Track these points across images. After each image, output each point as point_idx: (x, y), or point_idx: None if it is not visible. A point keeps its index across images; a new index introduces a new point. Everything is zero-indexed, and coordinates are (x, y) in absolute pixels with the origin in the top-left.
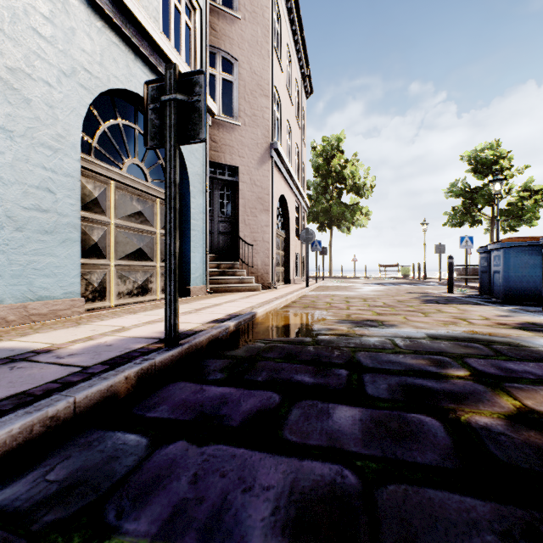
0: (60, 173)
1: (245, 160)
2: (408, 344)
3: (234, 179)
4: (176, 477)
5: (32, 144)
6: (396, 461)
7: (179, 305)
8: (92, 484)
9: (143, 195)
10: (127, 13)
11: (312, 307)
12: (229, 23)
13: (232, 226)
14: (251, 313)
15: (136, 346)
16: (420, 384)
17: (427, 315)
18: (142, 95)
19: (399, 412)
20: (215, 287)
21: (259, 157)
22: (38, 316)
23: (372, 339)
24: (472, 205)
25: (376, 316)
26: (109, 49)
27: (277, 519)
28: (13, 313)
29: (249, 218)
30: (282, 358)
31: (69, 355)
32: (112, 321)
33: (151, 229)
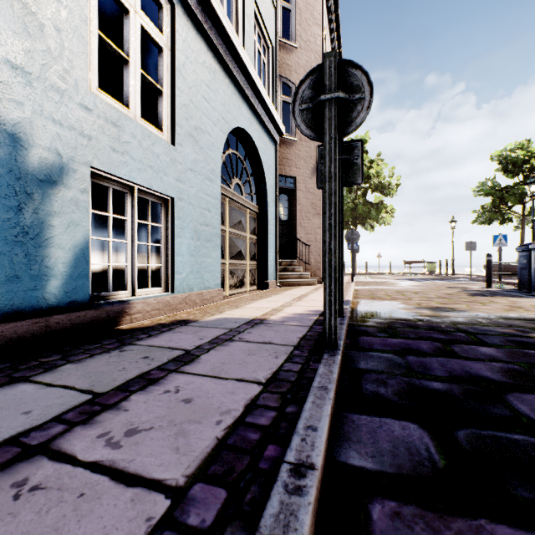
0: (213, 197)
1: (301, 171)
2: (489, 322)
3: (292, 188)
4: (430, 365)
5: (203, 179)
6: (533, 363)
7: (276, 295)
8: (396, 365)
9: (241, 207)
10: (243, 69)
11: (379, 298)
12: (288, 52)
13: (288, 229)
14: (348, 301)
15: (312, 318)
16: (519, 340)
17: (484, 304)
18: (246, 129)
19: (517, 350)
20: (281, 281)
21: (312, 167)
22: (206, 300)
23: (458, 319)
24: (502, 204)
25: (441, 304)
26: (232, 99)
27: (495, 374)
28: (197, 298)
29: (304, 221)
30: (408, 327)
31: (282, 321)
32: (254, 305)
33: (244, 234)
